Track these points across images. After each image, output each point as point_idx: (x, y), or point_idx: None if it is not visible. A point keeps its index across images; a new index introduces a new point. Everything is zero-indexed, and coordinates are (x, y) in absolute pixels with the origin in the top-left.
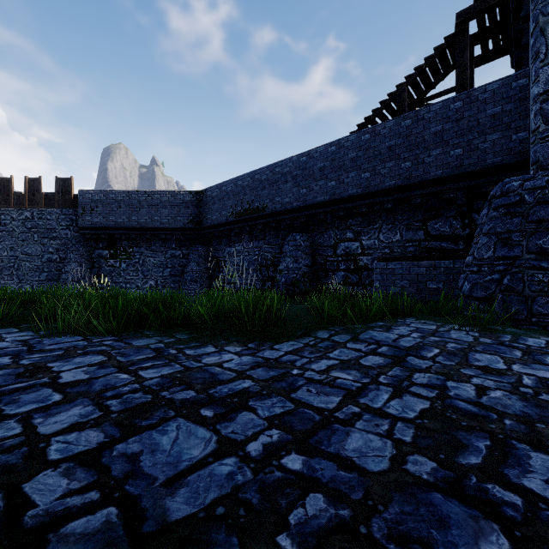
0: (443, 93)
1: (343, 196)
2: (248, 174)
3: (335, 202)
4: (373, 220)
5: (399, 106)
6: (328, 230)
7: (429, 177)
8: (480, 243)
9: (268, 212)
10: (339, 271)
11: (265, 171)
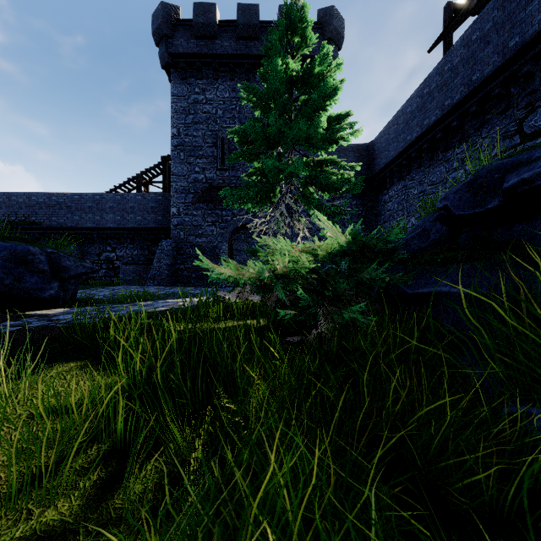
0: (161, 182)
1: (105, 226)
2: (22, 193)
3: (100, 229)
4: (123, 242)
5: (138, 184)
6: (95, 244)
7: (149, 226)
8: (154, 261)
9: (45, 226)
10: (102, 269)
11: (41, 196)
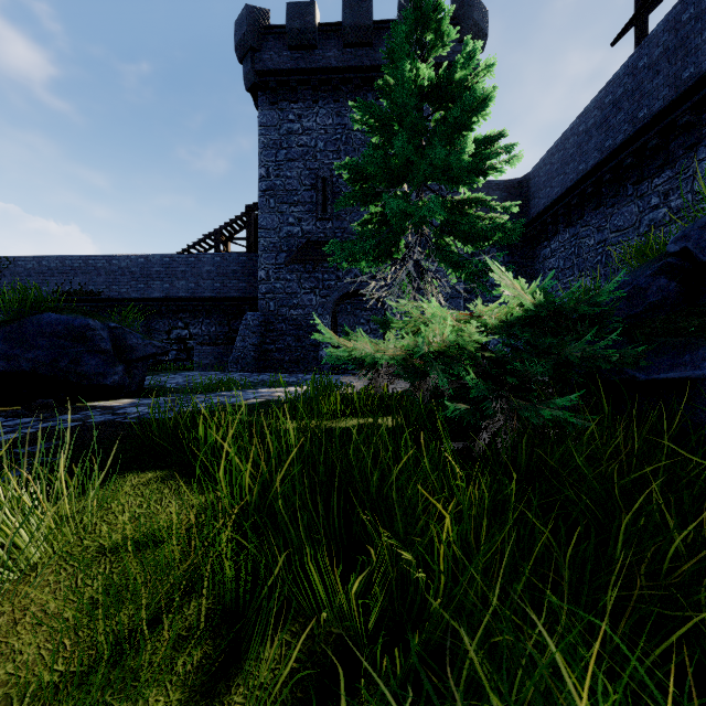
0: (245, 239)
1: (176, 296)
2: (78, 257)
3: (170, 300)
4: (198, 316)
5: (216, 243)
6: (164, 319)
7: (230, 295)
8: (237, 339)
9: (104, 297)
10: (173, 351)
11: (100, 260)
